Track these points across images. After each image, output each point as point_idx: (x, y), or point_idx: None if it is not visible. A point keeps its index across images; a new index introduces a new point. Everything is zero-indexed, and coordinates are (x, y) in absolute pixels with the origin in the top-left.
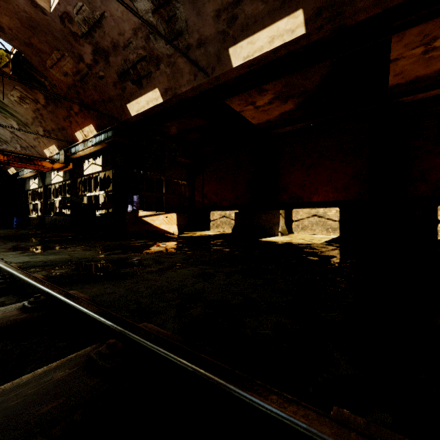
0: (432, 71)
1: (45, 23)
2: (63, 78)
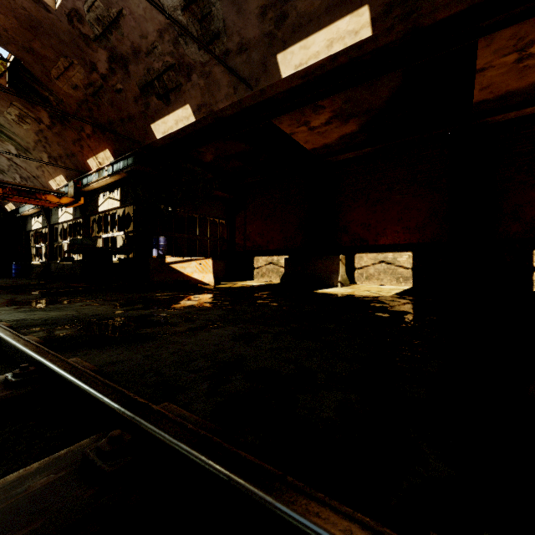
0: (527, 84)
1: (49, 23)
2: (72, 92)
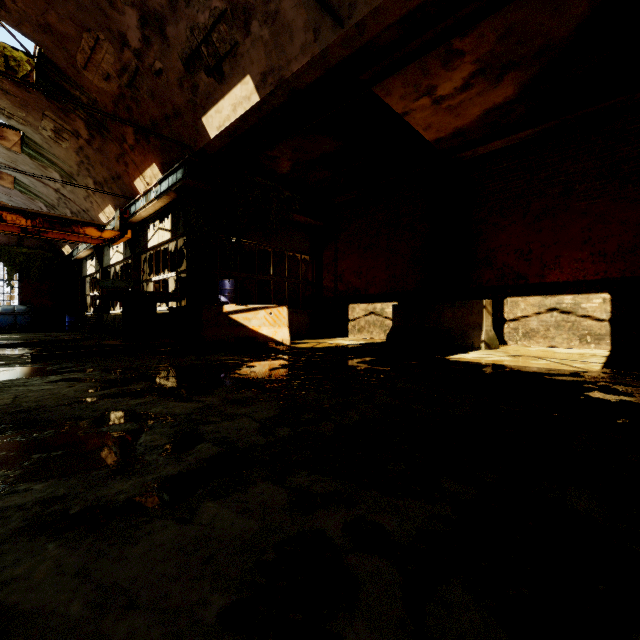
0: None
1: None
2: (105, 86)
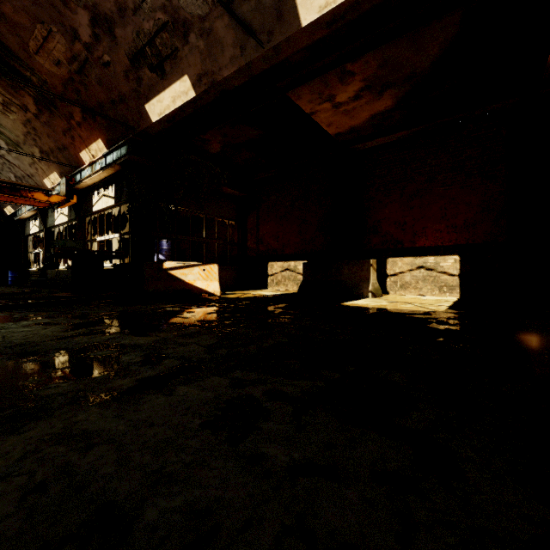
0: None
1: None
2: (55, 70)
